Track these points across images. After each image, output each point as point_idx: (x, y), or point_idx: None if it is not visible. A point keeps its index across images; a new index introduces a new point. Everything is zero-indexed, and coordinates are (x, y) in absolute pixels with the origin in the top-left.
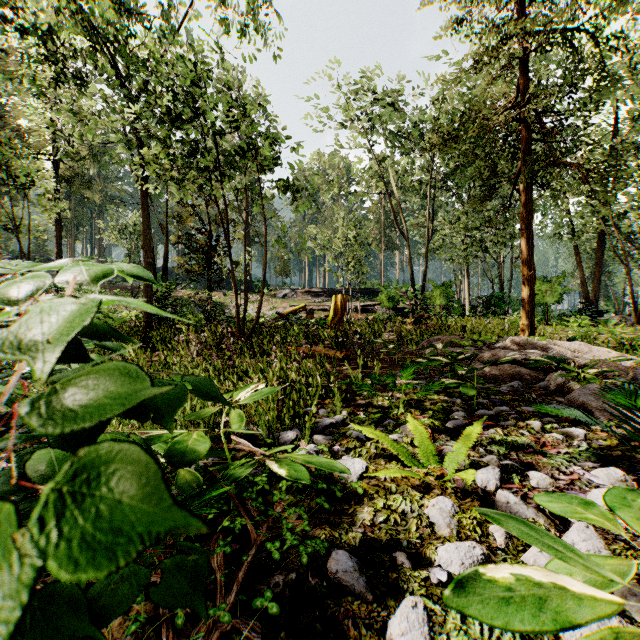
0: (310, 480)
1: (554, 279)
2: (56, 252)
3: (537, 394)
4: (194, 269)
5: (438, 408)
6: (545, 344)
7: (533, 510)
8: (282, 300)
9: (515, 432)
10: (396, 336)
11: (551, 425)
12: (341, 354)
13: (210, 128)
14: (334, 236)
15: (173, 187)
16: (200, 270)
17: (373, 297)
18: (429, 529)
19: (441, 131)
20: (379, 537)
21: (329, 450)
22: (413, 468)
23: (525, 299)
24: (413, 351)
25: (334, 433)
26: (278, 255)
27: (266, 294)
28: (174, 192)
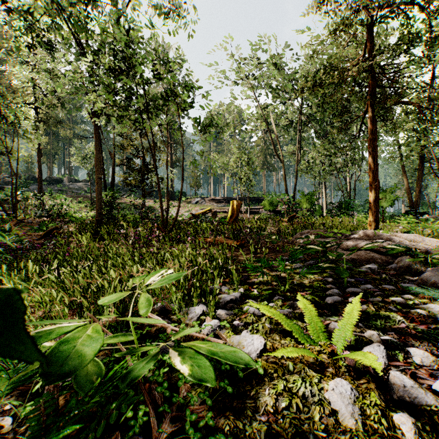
0: (213, 381)
1: (388, 189)
2: (38, 172)
3: (391, 274)
4: (132, 183)
5: (316, 286)
6: (388, 235)
7: (431, 395)
8: (195, 205)
9: (384, 308)
10: (276, 230)
11: (413, 301)
12: (237, 243)
13: (141, 78)
14: (231, 160)
15: (115, 121)
16: (137, 183)
17: (258, 203)
18: (332, 418)
19: (310, 80)
20: (284, 429)
21: (230, 324)
22: (306, 345)
23: (372, 203)
24: (289, 241)
25: (234, 308)
26: (192, 174)
27: (184, 201)
28: (115, 125)
